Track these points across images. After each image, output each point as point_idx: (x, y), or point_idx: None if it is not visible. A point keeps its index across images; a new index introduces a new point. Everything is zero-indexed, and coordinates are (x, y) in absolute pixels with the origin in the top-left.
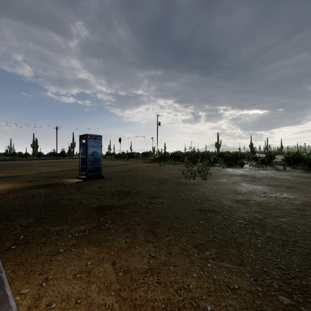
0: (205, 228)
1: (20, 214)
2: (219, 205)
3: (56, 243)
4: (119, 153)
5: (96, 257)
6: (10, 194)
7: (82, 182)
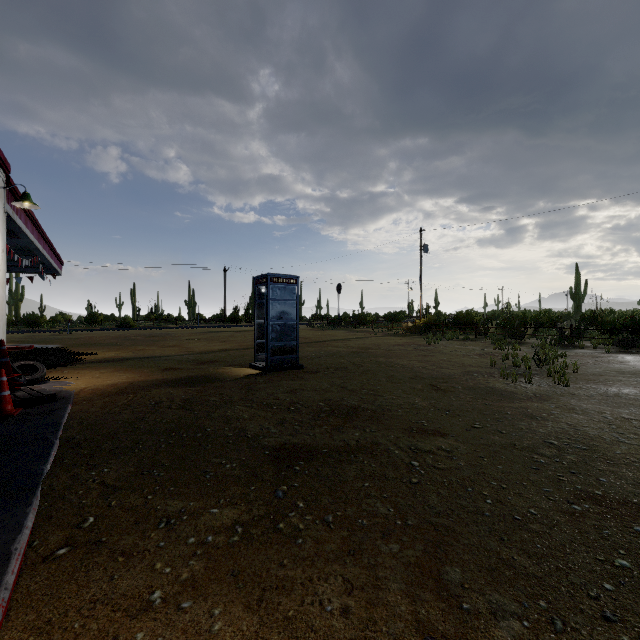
0: None
1: (117, 448)
2: None
3: (152, 561)
4: (338, 316)
5: None
6: (123, 395)
7: (258, 376)
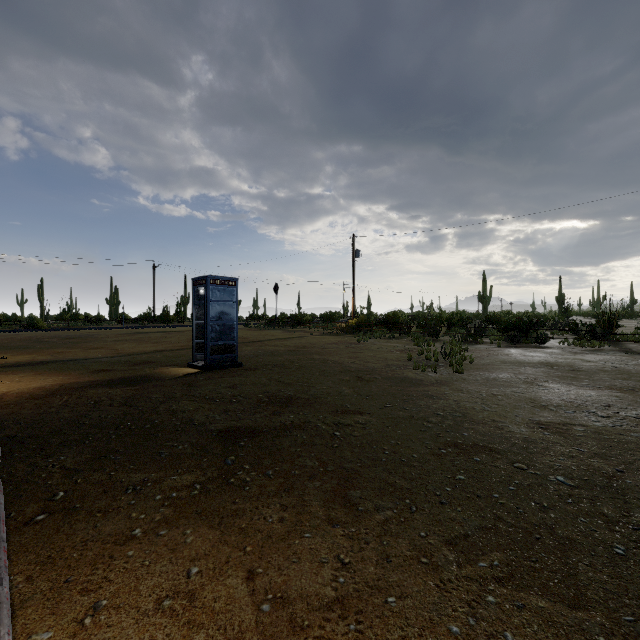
0: (470, 492)
1: (66, 441)
2: (499, 434)
3: (128, 513)
4: (275, 316)
5: (212, 557)
6: (55, 396)
7: (198, 375)
